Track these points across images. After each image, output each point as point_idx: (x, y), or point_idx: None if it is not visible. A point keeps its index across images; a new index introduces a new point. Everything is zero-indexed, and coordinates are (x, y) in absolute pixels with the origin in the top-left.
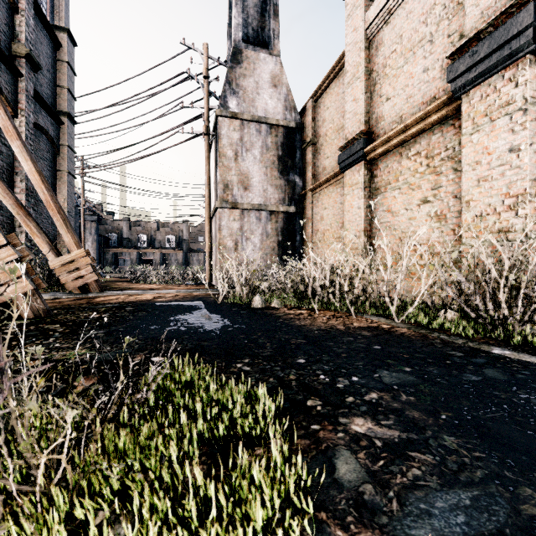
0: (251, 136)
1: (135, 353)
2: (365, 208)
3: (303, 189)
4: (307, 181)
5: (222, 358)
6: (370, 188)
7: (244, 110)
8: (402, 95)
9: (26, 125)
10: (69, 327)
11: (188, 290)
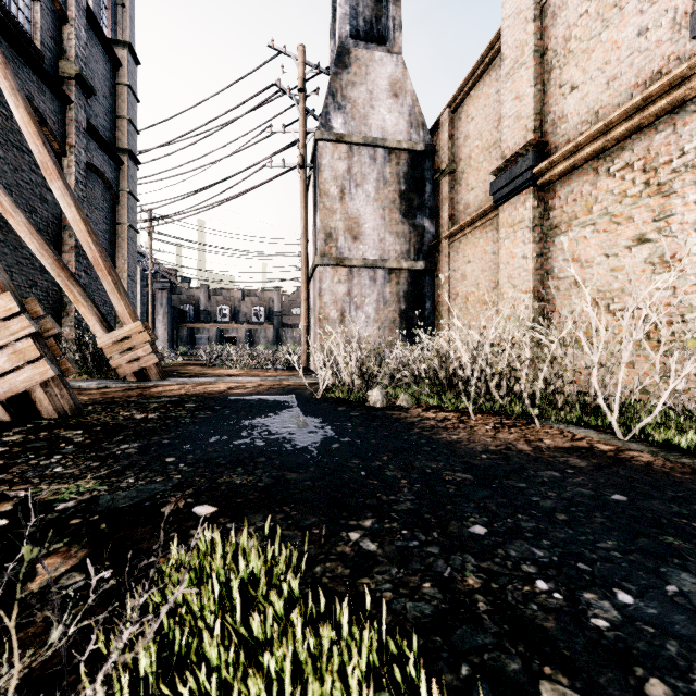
0: (363, 166)
1: (170, 492)
2: (535, 258)
3: (435, 237)
4: (442, 225)
5: (321, 513)
6: (542, 228)
7: (352, 130)
8: (599, 79)
9: (76, 165)
10: (93, 436)
11: (277, 377)
